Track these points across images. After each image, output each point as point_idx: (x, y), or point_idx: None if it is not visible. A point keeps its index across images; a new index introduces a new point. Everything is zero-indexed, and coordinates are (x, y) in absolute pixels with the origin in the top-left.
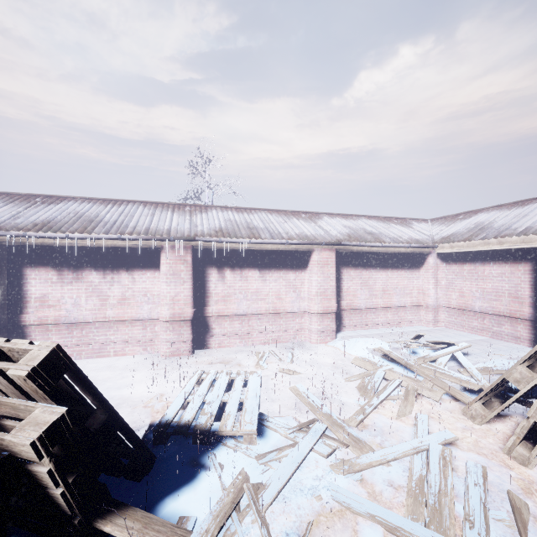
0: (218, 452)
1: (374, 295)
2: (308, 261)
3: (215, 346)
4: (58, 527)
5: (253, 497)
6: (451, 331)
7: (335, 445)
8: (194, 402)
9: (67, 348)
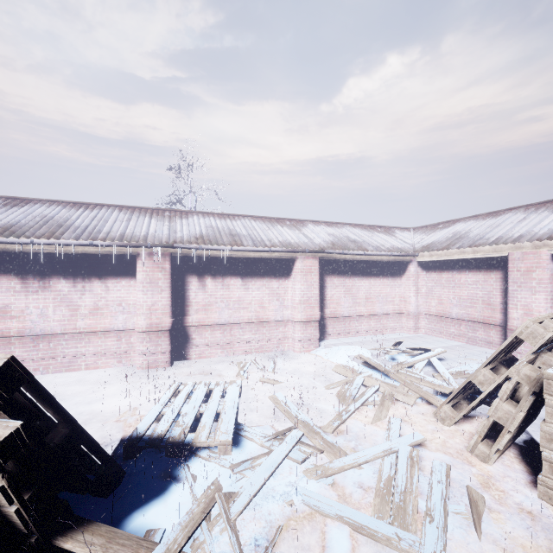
0: (192, 464)
1: (357, 303)
2: (291, 269)
3: (195, 357)
4: (13, 547)
5: (224, 506)
6: (431, 338)
7: (310, 452)
8: (168, 414)
9: (32, 362)
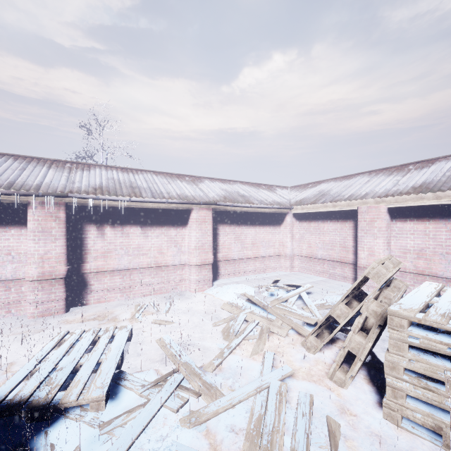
0: (55, 429)
1: (245, 248)
2: (188, 219)
3: (94, 302)
4: None
5: None
6: (302, 275)
7: (188, 396)
8: (42, 370)
9: None
